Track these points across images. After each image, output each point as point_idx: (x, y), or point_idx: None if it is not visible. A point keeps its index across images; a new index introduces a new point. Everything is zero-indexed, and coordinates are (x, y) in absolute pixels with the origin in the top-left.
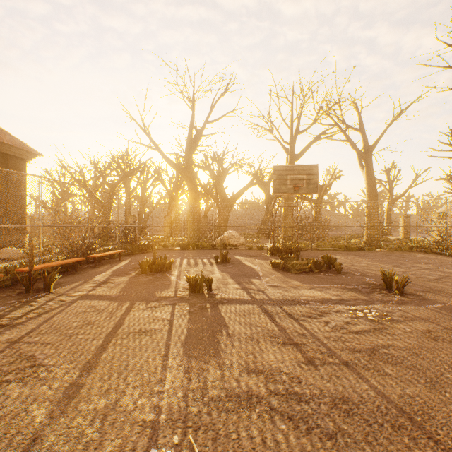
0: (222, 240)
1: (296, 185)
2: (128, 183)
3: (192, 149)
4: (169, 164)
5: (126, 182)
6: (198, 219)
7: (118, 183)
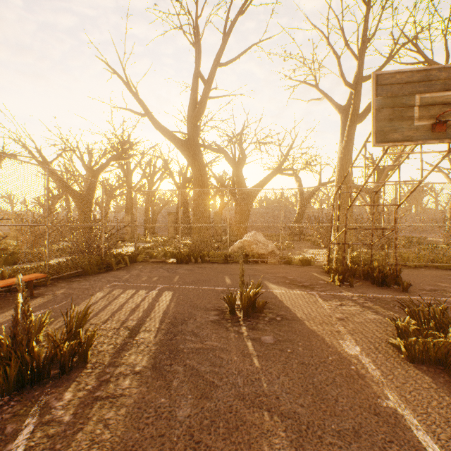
0: (241, 246)
1: (440, 118)
2: (130, 176)
3: (196, 110)
4: (164, 136)
5: (128, 174)
6: (206, 216)
7: (101, 169)
